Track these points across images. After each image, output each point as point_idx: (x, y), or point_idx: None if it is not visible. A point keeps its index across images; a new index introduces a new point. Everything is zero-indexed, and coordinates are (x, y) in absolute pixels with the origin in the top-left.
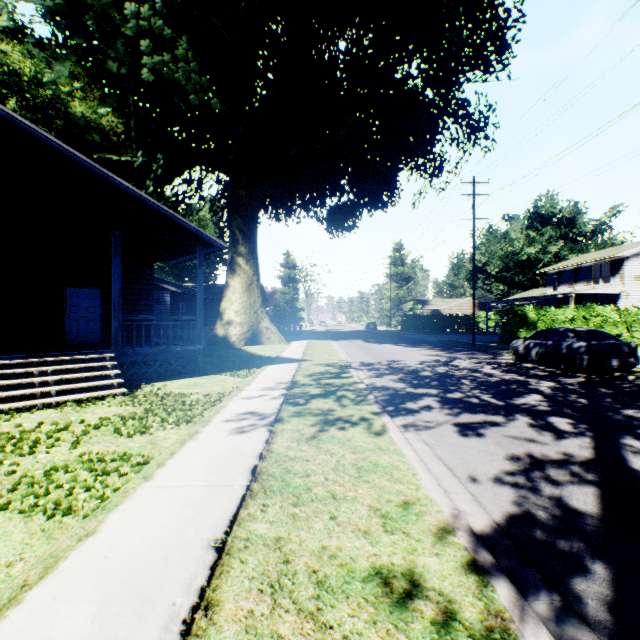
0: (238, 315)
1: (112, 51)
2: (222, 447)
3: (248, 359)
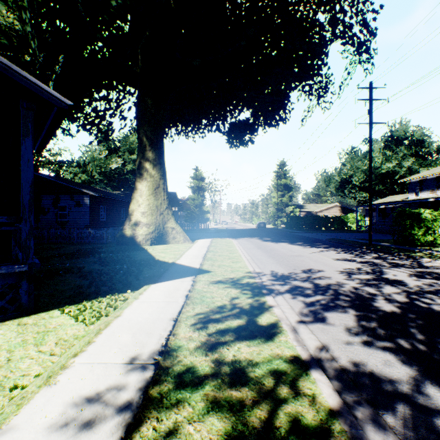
0: (144, 216)
1: None
2: None
3: (137, 268)
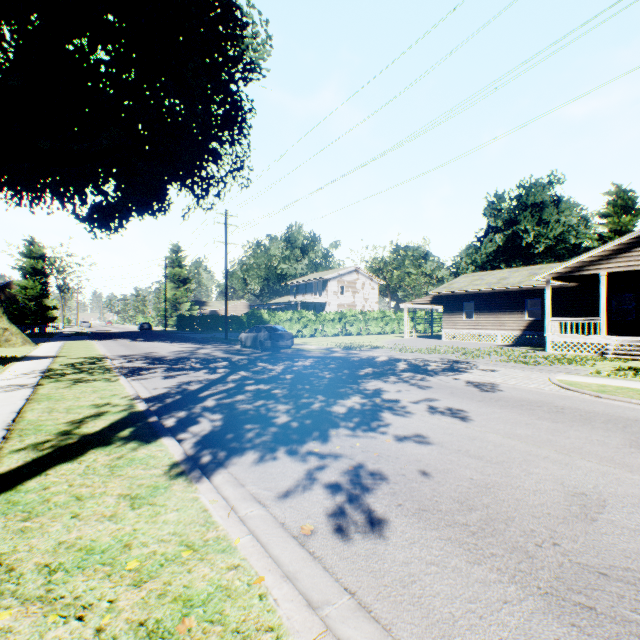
0: None
1: None
2: None
3: None
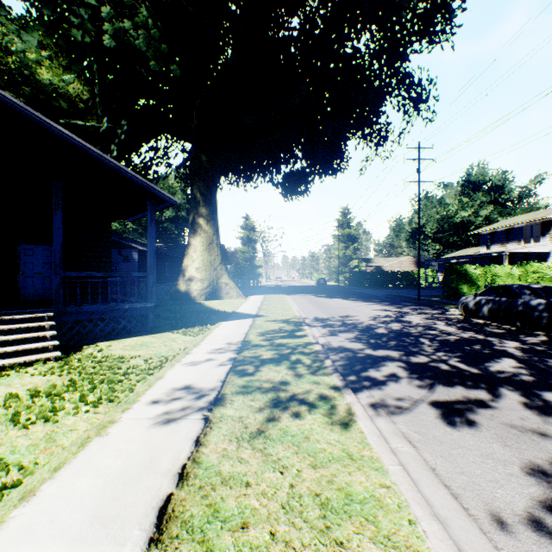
0: (199, 272)
1: (76, 19)
2: (133, 453)
3: (205, 314)
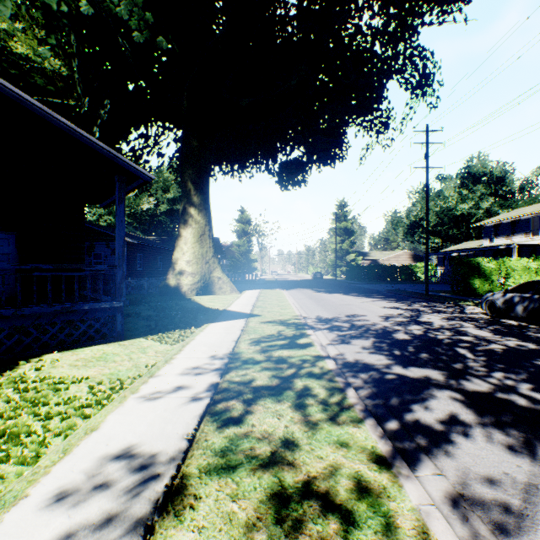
0: (190, 265)
1: None
2: None
3: (191, 313)
